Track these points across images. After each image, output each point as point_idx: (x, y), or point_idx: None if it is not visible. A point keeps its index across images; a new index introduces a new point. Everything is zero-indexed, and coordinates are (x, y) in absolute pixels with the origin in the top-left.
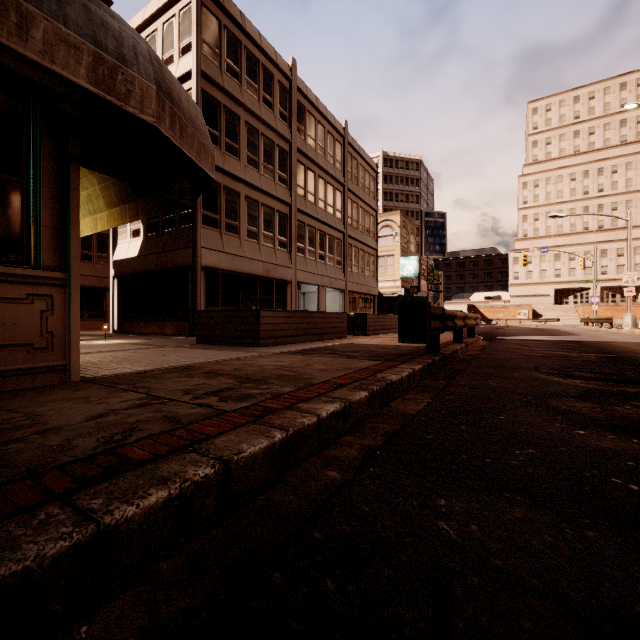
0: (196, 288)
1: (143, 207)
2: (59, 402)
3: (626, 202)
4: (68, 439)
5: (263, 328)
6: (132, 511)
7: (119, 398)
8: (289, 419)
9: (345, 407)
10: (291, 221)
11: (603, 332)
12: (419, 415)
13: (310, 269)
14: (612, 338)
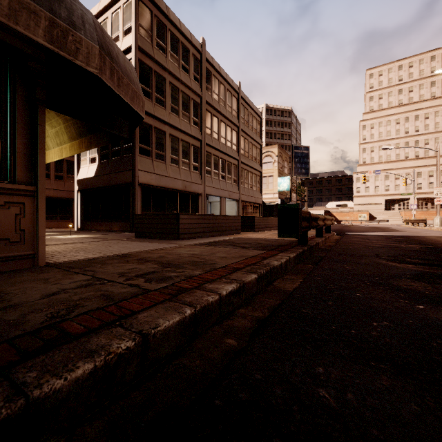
0: (135, 198)
1: (94, 140)
2: (25, 283)
3: (435, 139)
4: (23, 314)
5: (181, 227)
6: (60, 384)
7: (71, 279)
8: (197, 297)
9: (240, 287)
10: (201, 152)
11: (420, 229)
12: (295, 292)
13: (215, 185)
14: (427, 234)
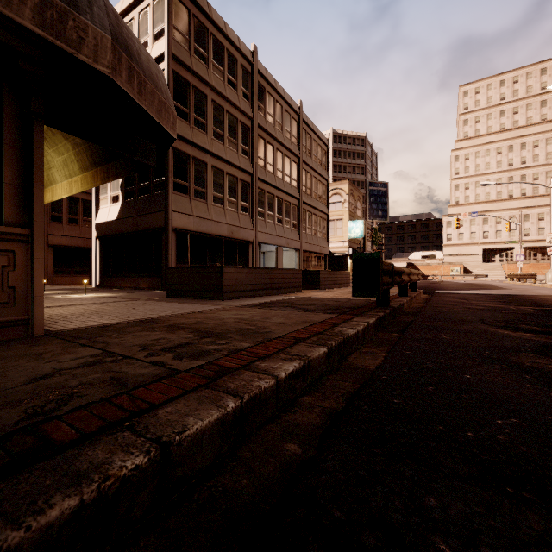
0: (168, 247)
1: (113, 170)
2: (9, 359)
3: (546, 173)
4: None
5: (226, 283)
6: (18, 537)
7: (73, 355)
8: (245, 382)
9: (304, 365)
10: (252, 188)
11: (529, 286)
12: (379, 372)
13: (269, 231)
14: (540, 292)
